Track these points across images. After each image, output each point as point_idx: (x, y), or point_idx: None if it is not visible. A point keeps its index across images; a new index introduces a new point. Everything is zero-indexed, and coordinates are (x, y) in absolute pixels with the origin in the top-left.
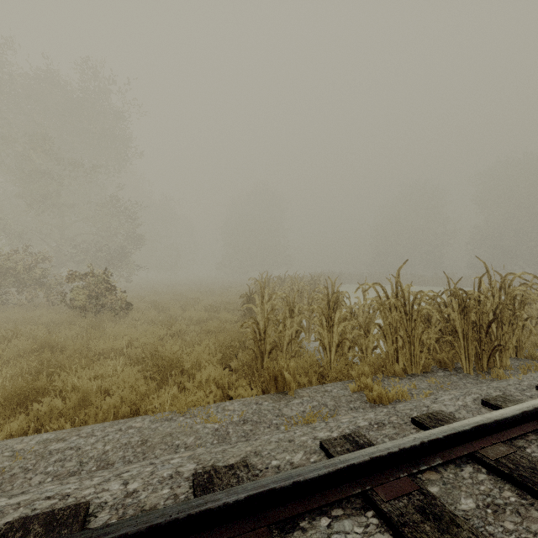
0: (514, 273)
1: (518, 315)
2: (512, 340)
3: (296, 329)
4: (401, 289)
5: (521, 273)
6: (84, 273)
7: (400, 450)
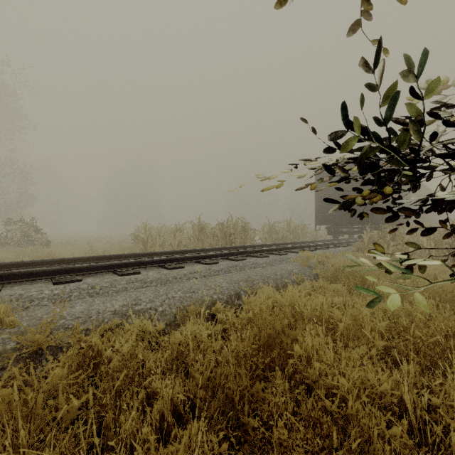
0: (239, 218)
1: (245, 234)
2: (238, 241)
3: (161, 243)
4: (200, 223)
5: (241, 218)
6: (17, 220)
7: (180, 250)
